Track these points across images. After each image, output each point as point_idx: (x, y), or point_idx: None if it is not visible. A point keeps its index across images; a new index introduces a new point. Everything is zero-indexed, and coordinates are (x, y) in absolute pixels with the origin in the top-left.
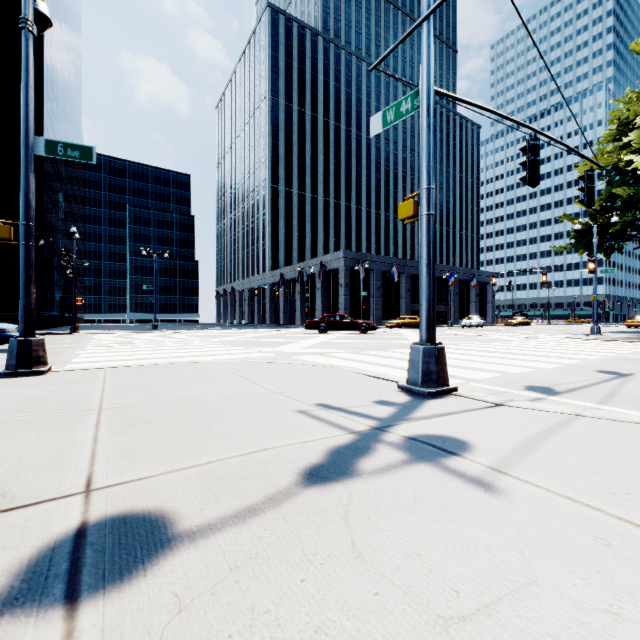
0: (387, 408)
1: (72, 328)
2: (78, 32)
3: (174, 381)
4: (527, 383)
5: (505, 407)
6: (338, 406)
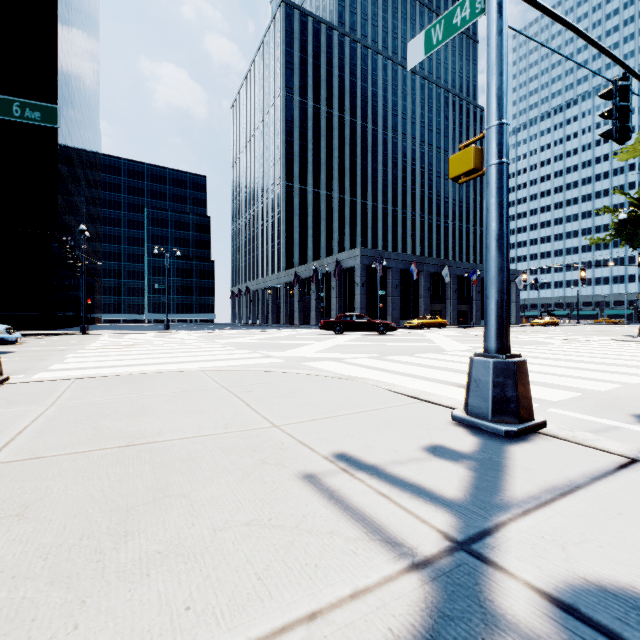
0: (453, 468)
1: (82, 328)
2: (96, 35)
3: (144, 401)
4: (631, 409)
5: None
6: (370, 461)
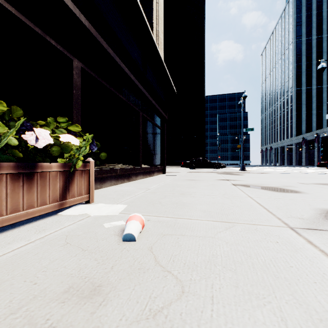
0: None
1: None
2: None
3: None
4: None
5: None
6: None
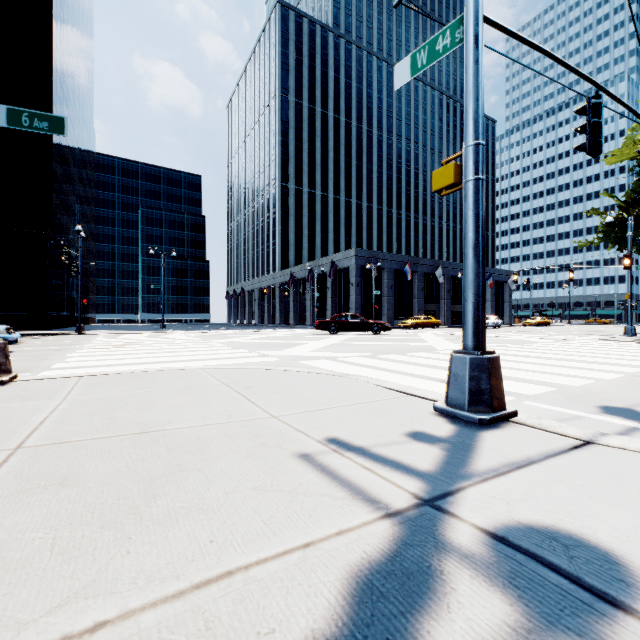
0: (429, 449)
1: (77, 328)
2: (90, 34)
3: (151, 396)
4: (598, 402)
5: (601, 447)
6: (358, 444)
